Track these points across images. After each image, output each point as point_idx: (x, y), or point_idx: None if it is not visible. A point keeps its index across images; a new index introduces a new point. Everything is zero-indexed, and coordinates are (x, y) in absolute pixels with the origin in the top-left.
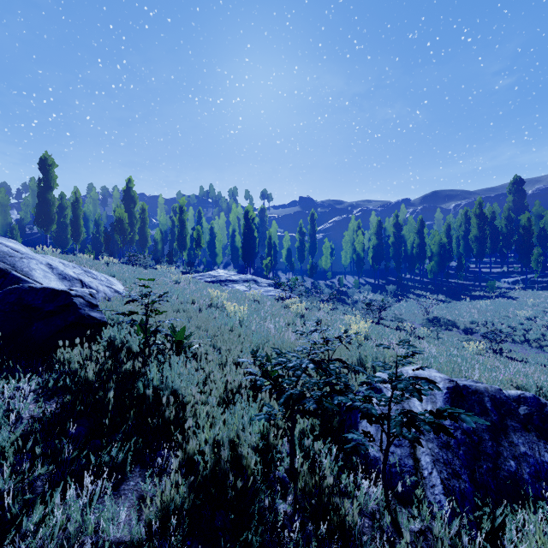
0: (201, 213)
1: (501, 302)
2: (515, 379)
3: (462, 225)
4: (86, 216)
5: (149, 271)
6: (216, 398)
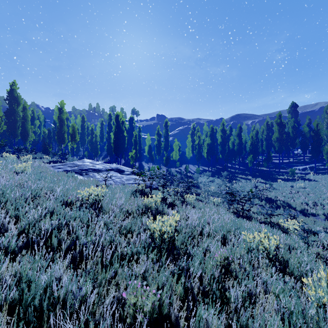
0: (84, 118)
1: (311, 185)
2: None
3: (265, 131)
4: None
5: None
6: None
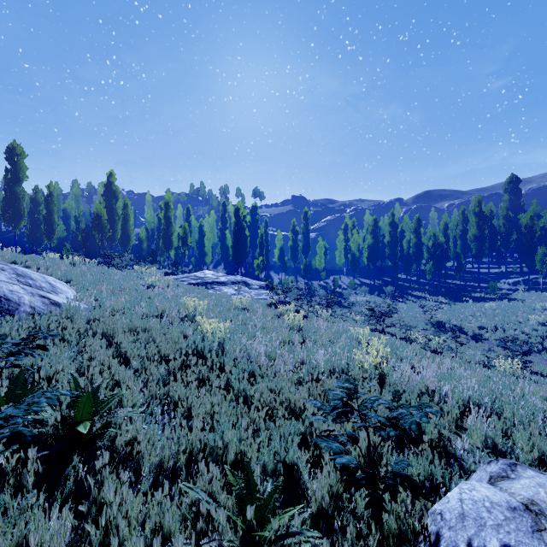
0: (190, 211)
1: (507, 305)
2: None
3: (460, 224)
4: (66, 213)
5: (123, 272)
6: None
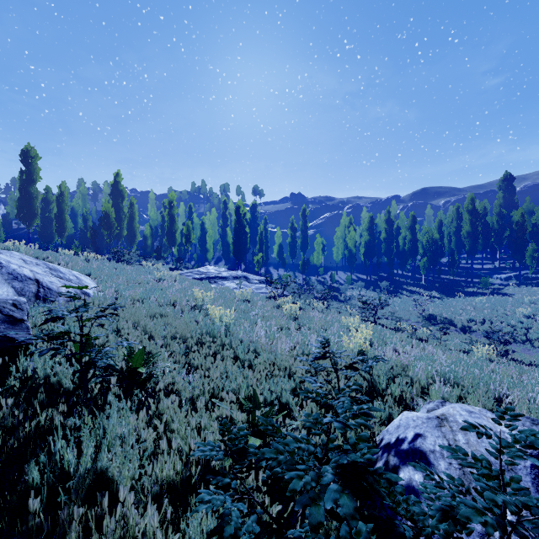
0: (192, 208)
1: (497, 299)
2: None
3: (454, 221)
4: (74, 211)
5: (133, 267)
6: (171, 479)
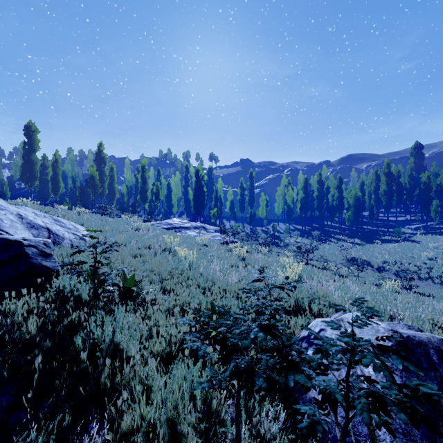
0: (160, 172)
1: (407, 245)
2: (436, 319)
3: (373, 182)
4: (65, 174)
5: (115, 219)
6: (159, 352)
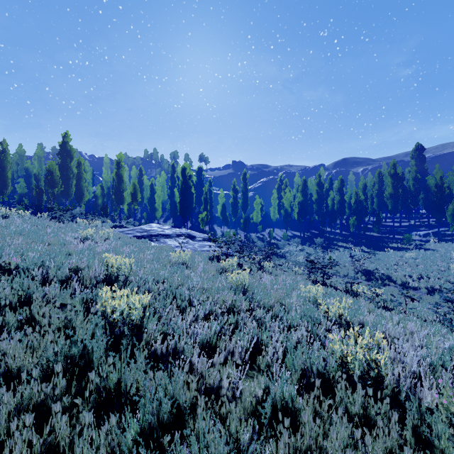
0: (142, 171)
1: (425, 255)
2: None
3: (376, 184)
4: (28, 171)
5: (64, 225)
6: None
